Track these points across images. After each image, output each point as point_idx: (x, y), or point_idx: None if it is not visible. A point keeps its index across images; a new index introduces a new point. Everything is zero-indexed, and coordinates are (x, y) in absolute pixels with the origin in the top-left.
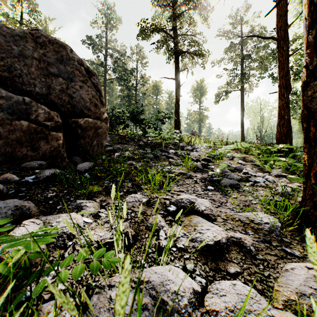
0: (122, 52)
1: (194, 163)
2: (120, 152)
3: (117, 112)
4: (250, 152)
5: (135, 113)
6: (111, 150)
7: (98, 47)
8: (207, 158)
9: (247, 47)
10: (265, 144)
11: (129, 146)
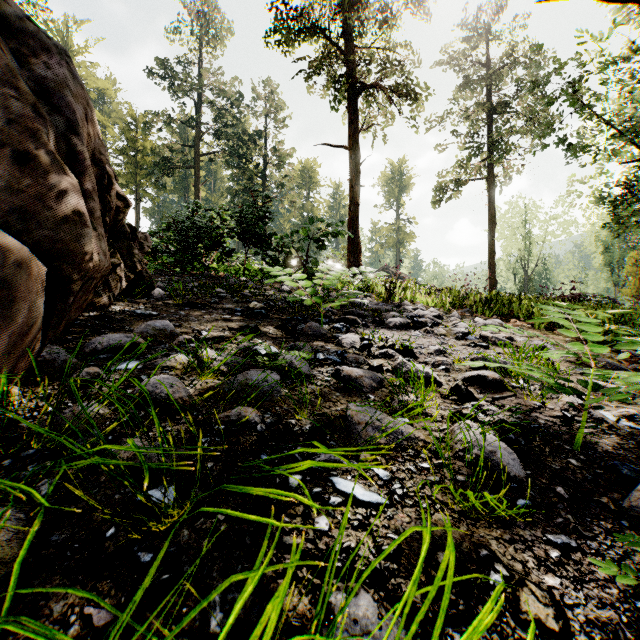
0: (233, 96)
1: (475, 438)
2: (153, 352)
3: (203, 218)
4: (622, 346)
5: (249, 221)
6: (113, 348)
7: (181, 84)
8: (489, 377)
9: (501, 88)
10: (605, 307)
11: (212, 318)
